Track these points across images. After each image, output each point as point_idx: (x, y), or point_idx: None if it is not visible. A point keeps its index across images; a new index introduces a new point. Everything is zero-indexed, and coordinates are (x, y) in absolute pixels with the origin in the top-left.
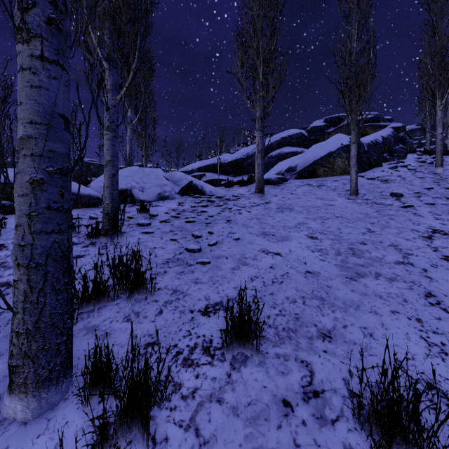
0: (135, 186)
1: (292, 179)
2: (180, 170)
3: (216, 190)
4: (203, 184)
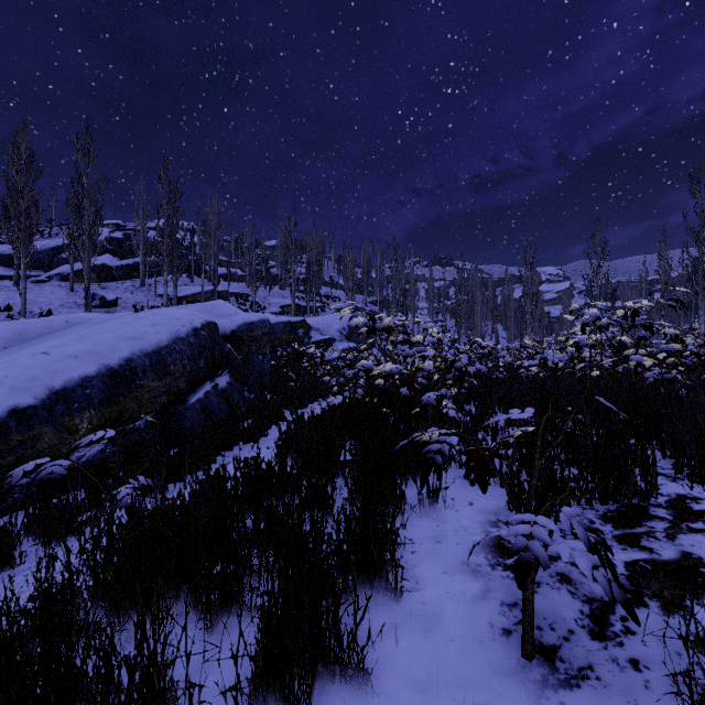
0: None
1: (58, 281)
2: None
3: None
4: None
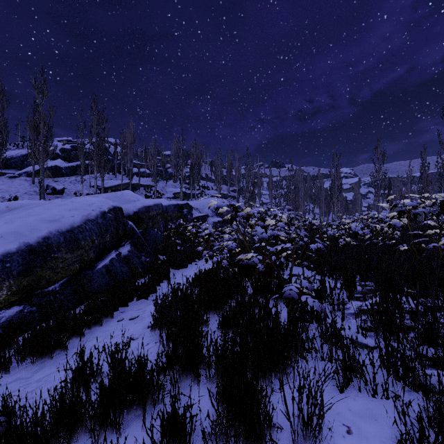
0: None
1: (25, 176)
2: None
3: None
4: None
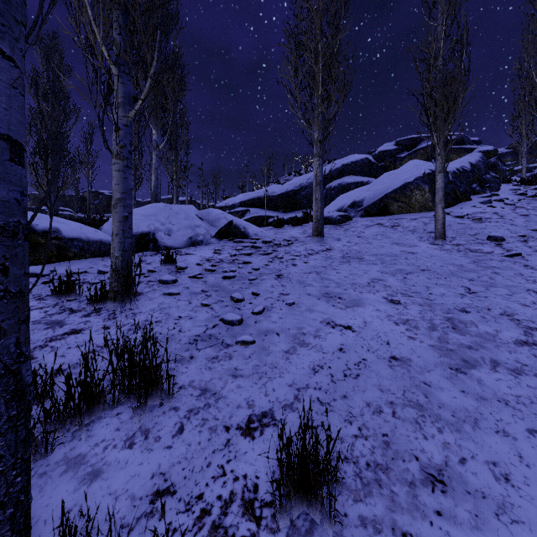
0: (159, 228)
1: (358, 216)
2: (219, 205)
3: (263, 232)
4: (247, 225)
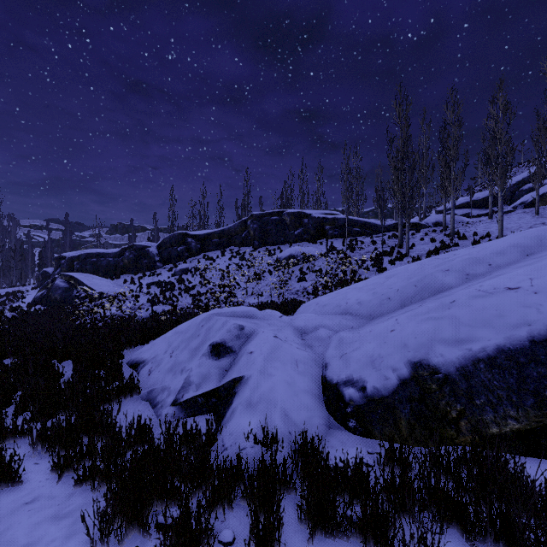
0: (438, 221)
1: (521, 209)
2: (439, 210)
3: (470, 220)
4: (464, 218)
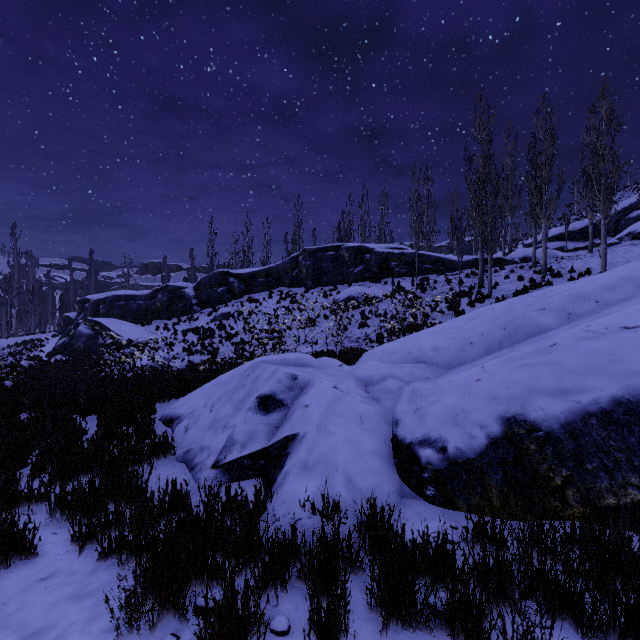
0: (527, 256)
1: (628, 241)
2: (526, 243)
3: (566, 254)
4: (558, 252)
